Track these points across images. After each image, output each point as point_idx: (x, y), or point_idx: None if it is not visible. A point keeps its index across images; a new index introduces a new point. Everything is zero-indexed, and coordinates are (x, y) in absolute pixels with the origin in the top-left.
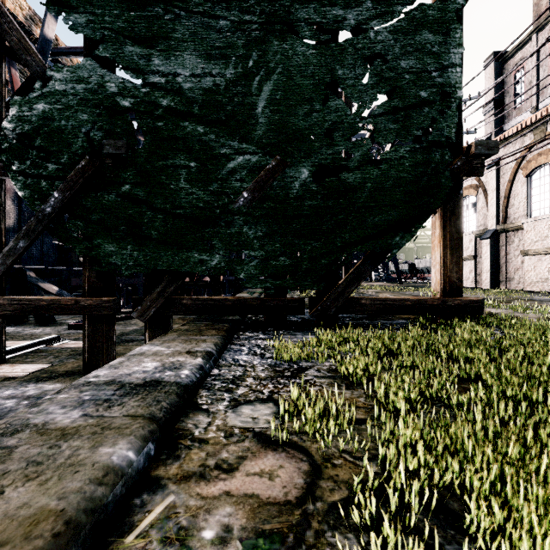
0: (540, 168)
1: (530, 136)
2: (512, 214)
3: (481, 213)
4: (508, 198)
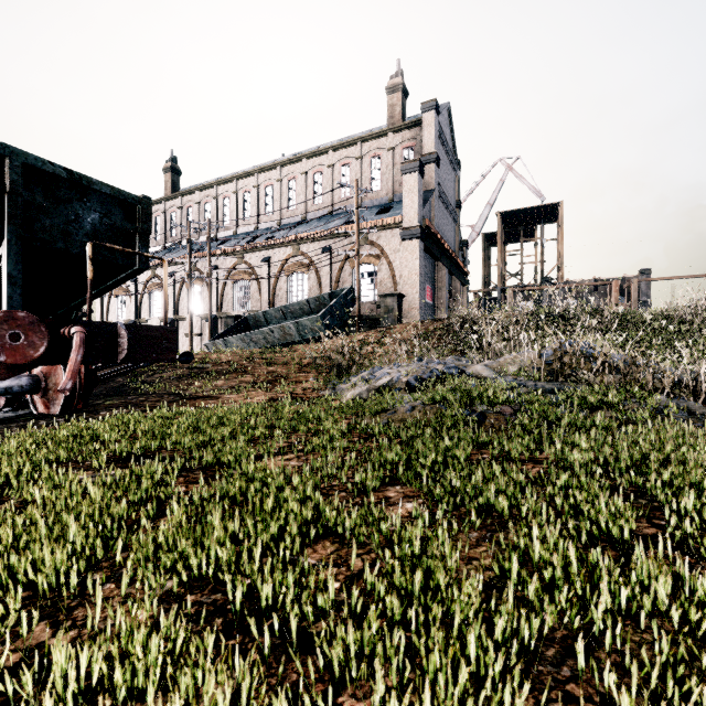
0: (155, 291)
1: (150, 272)
2: (144, 313)
3: (129, 309)
4: (141, 303)
